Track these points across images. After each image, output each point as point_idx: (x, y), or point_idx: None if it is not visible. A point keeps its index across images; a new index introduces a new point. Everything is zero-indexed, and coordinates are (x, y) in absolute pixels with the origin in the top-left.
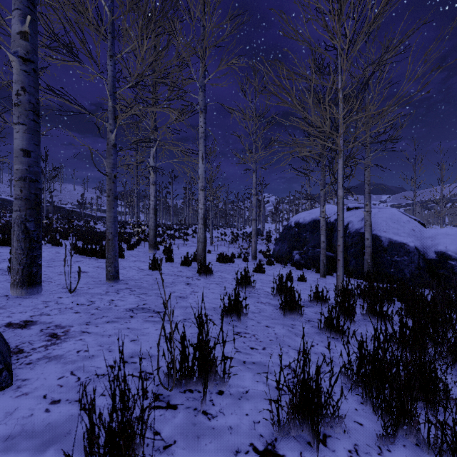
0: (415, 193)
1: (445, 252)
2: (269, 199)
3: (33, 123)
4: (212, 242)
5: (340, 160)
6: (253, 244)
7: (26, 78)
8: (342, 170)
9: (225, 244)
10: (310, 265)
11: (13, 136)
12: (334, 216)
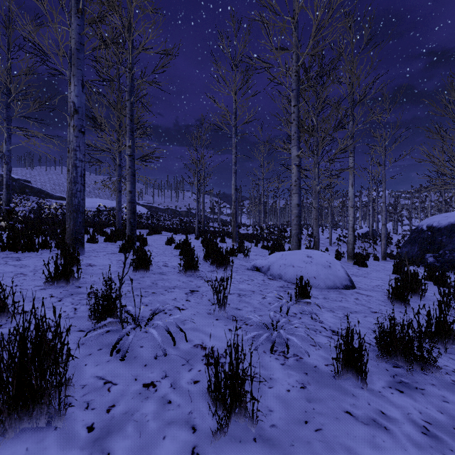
0: None
1: None
2: None
3: (299, 192)
4: (331, 243)
5: None
6: (383, 246)
7: (298, 173)
8: None
9: (341, 245)
10: (448, 268)
11: (292, 198)
12: None
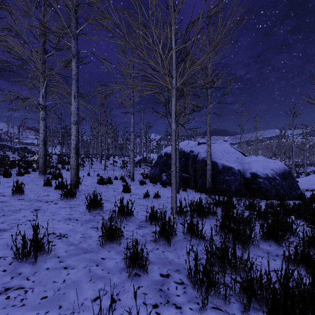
0: (241, 135)
1: (256, 173)
2: (153, 137)
3: None
4: (106, 167)
5: (173, 98)
6: (131, 169)
7: None
8: (175, 107)
9: (117, 169)
10: None
11: None
12: (189, 149)
